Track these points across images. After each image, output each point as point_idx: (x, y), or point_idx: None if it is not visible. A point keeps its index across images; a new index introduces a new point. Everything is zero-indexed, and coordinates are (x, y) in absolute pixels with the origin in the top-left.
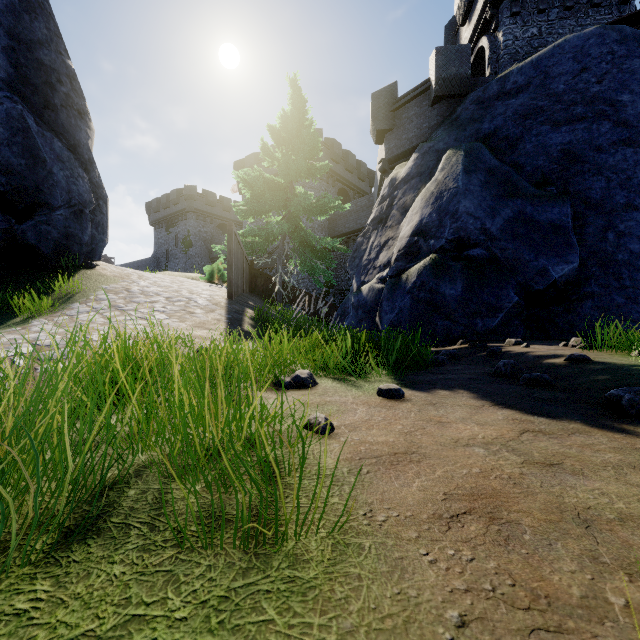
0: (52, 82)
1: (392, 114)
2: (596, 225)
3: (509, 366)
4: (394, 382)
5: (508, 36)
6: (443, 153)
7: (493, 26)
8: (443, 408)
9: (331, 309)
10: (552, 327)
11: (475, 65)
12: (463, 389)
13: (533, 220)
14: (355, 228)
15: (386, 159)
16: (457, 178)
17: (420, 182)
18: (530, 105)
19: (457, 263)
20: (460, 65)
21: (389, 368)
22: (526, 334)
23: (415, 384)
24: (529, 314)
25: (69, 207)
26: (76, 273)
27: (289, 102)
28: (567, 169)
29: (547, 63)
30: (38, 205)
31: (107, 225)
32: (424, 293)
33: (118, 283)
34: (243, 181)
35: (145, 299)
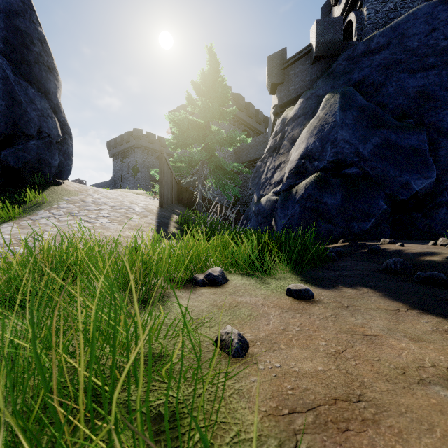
0: (27, 43)
1: (282, 71)
2: (447, 148)
3: (399, 264)
4: (298, 279)
5: (371, 10)
6: (322, 97)
7: (359, 3)
8: (359, 313)
9: (237, 216)
10: (413, 229)
11: (344, 35)
12: (365, 288)
13: (397, 145)
14: (254, 157)
15: (278, 105)
16: (335, 114)
17: (305, 119)
18: (391, 59)
19: (336, 179)
20: (334, 32)
21: (291, 265)
22: (392, 234)
23: (318, 281)
24: (394, 219)
25: (41, 138)
26: (46, 188)
27: (206, 63)
28: (422, 106)
29: (403, 27)
30: (16, 136)
31: (72, 153)
32: (310, 202)
33: (77, 196)
34: (173, 121)
35: (95, 207)
